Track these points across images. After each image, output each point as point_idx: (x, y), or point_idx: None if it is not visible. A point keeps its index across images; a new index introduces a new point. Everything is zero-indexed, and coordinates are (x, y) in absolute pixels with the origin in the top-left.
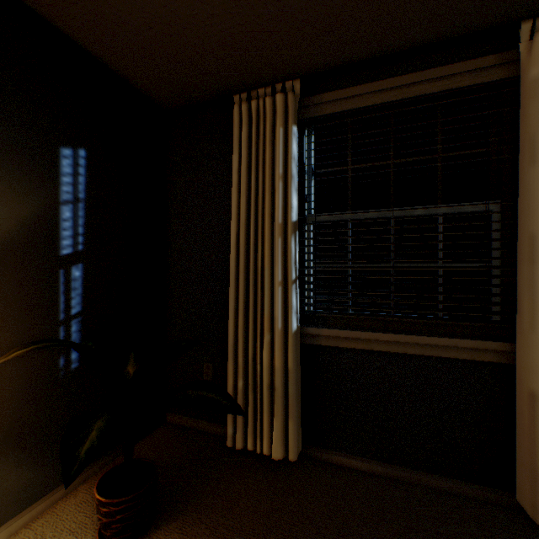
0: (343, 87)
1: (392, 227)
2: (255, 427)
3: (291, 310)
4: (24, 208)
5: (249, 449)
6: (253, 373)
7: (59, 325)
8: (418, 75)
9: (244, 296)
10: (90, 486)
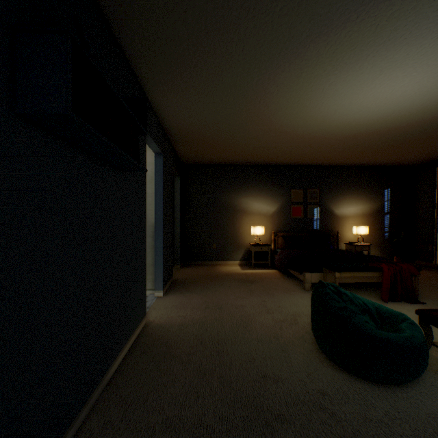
0: None
1: None
2: None
3: None
4: (378, 204)
5: None
6: None
7: (384, 227)
8: None
9: None
10: None
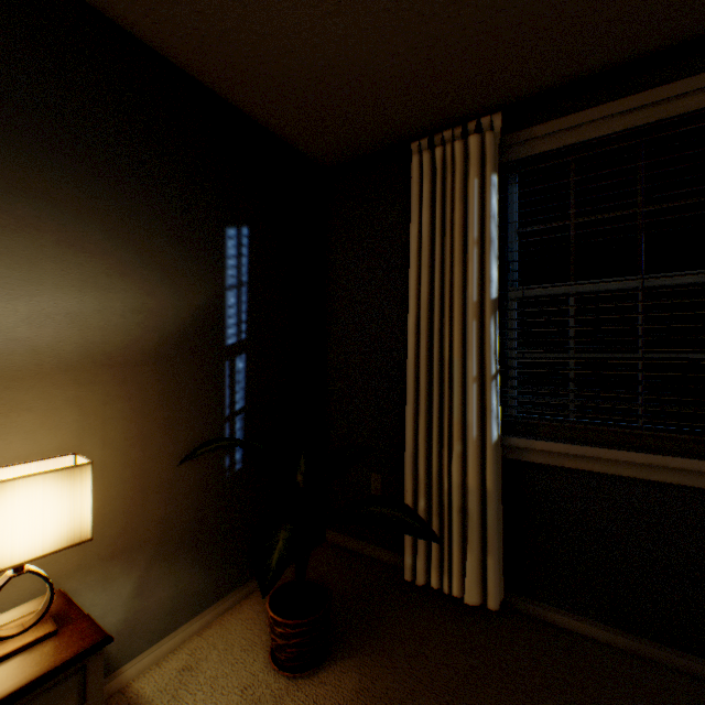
0: (563, 114)
1: (642, 303)
2: (441, 560)
3: (490, 414)
4: (195, 297)
5: (433, 586)
6: (438, 491)
7: (225, 421)
8: (684, 83)
9: (426, 393)
10: (253, 602)
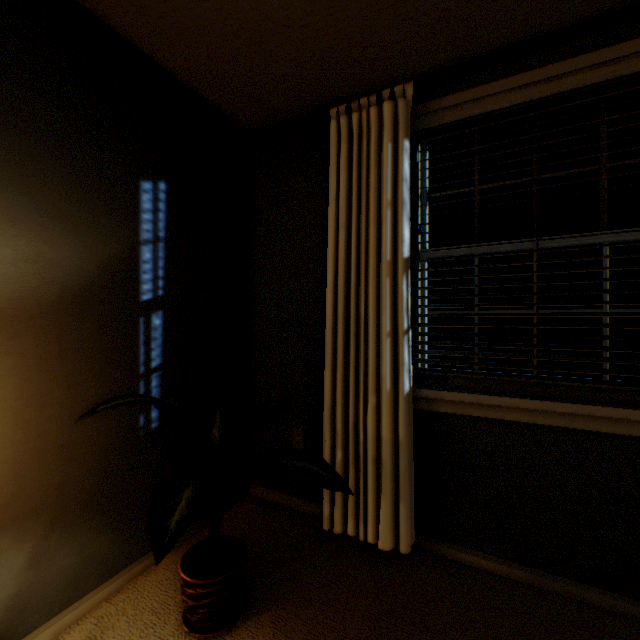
0: (468, 87)
1: (537, 262)
2: (357, 508)
3: (403, 367)
4: (104, 249)
5: (350, 534)
6: (355, 443)
7: (139, 379)
8: (573, 62)
9: (343, 349)
10: (171, 562)
